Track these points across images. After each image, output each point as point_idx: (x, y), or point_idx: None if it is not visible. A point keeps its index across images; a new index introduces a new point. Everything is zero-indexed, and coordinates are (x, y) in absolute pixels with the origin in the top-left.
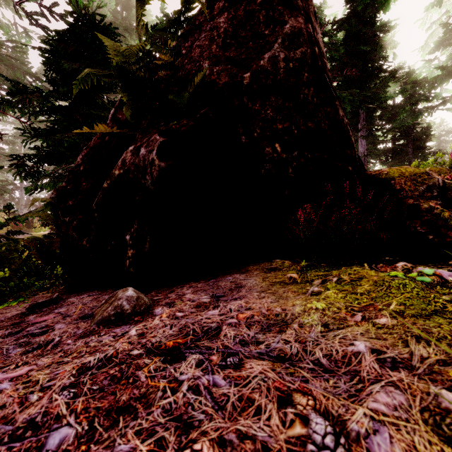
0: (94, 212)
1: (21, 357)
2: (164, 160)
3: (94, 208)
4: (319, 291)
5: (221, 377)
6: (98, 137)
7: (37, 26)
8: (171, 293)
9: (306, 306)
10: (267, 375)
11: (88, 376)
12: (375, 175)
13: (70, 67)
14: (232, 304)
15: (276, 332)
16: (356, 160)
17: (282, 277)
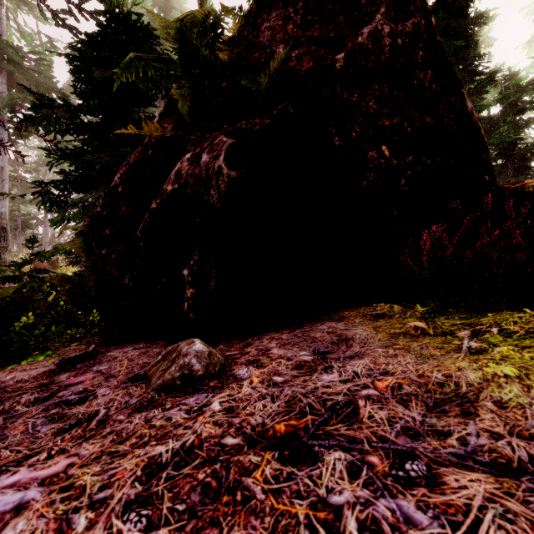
0: (139, 241)
1: (54, 440)
2: (236, 168)
3: (139, 236)
4: (481, 347)
5: (412, 505)
6: (139, 151)
7: (64, 27)
8: (249, 347)
9: (484, 372)
10: (506, 506)
11: (163, 483)
12: (517, 188)
13: (102, 75)
14: (352, 364)
15: (459, 415)
16: (492, 167)
17: (403, 326)
